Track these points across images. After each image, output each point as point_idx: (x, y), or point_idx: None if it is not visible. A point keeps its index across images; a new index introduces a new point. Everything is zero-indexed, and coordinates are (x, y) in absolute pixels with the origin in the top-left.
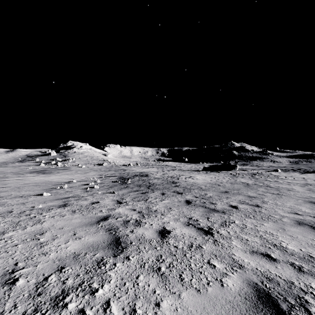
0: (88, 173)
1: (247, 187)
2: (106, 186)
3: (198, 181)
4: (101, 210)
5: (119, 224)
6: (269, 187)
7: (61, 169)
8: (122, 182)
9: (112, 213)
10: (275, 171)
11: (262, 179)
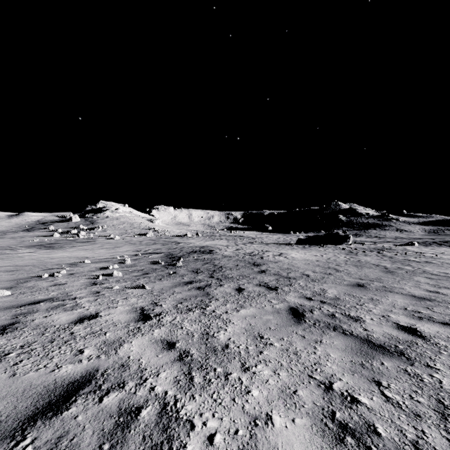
0: (118, 249)
1: (390, 274)
2: (137, 271)
3: (296, 263)
4: (81, 351)
5: (95, 438)
6: (431, 275)
7: (82, 241)
8: (167, 264)
9: (105, 363)
10: (410, 245)
11: (402, 259)
